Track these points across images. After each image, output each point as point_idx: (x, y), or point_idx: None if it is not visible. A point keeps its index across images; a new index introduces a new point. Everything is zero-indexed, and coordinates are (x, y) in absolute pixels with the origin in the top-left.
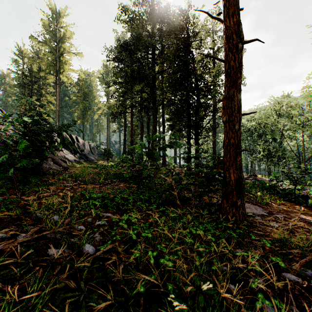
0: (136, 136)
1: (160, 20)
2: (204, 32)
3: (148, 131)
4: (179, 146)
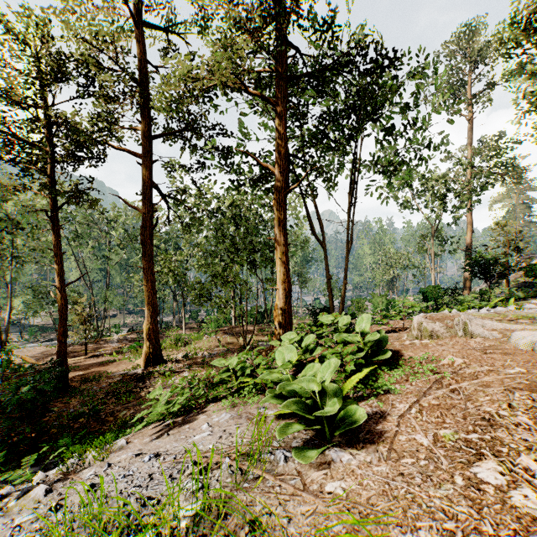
0: None
1: None
2: None
3: None
4: None
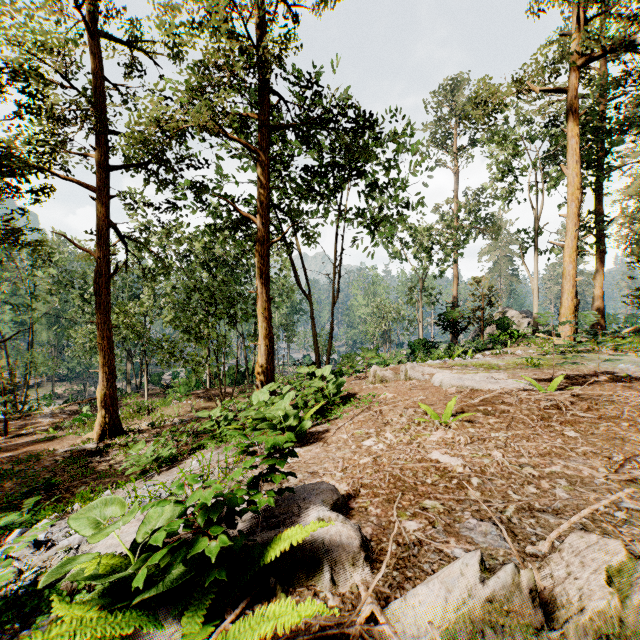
0: None
1: None
2: None
3: None
4: None
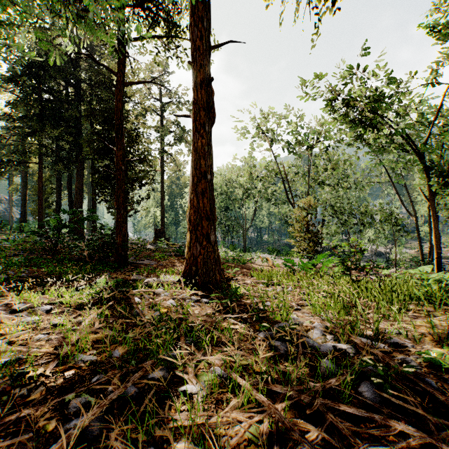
0: (48, 196)
1: (89, 46)
2: (150, 79)
3: (70, 191)
4: (99, 219)
